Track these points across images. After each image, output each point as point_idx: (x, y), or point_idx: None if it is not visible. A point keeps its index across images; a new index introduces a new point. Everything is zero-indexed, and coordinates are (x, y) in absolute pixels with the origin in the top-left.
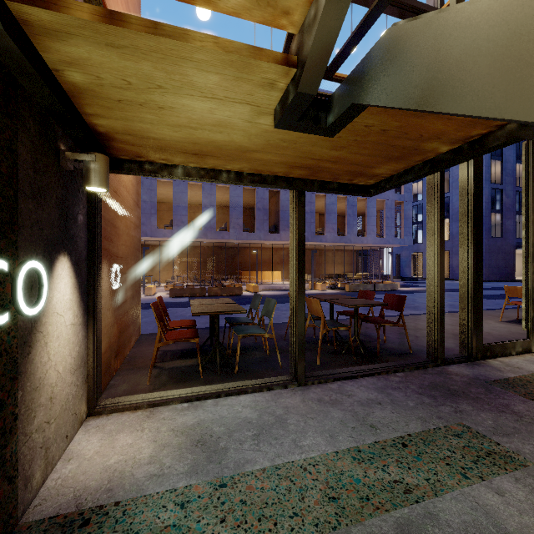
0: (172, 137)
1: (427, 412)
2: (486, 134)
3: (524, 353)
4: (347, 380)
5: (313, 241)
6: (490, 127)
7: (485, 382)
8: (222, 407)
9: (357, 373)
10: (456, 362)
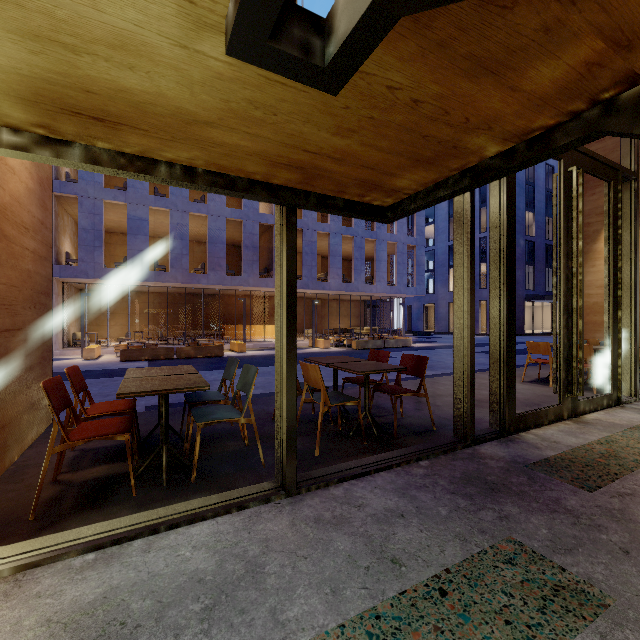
0: (32, 67)
1: (466, 524)
2: (553, 128)
3: (556, 421)
4: (357, 480)
5: (314, 289)
6: (561, 114)
7: (525, 466)
8: (157, 553)
9: (370, 467)
10: (488, 440)
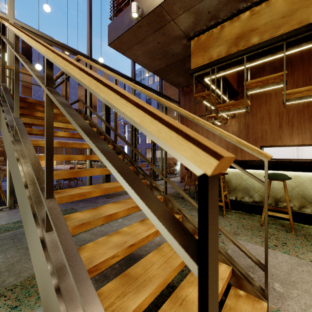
0: None
1: (63, 207)
2: None
3: None
4: None
5: (76, 140)
6: None
7: (99, 196)
8: None
9: None
10: None
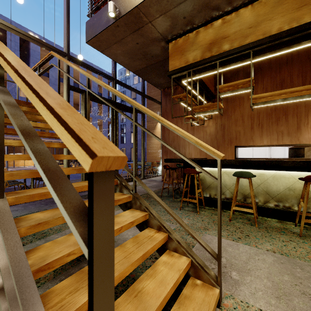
0: None
1: (36, 209)
2: None
3: None
4: (10, 206)
5: (57, 139)
6: None
7: None
8: None
9: None
10: None
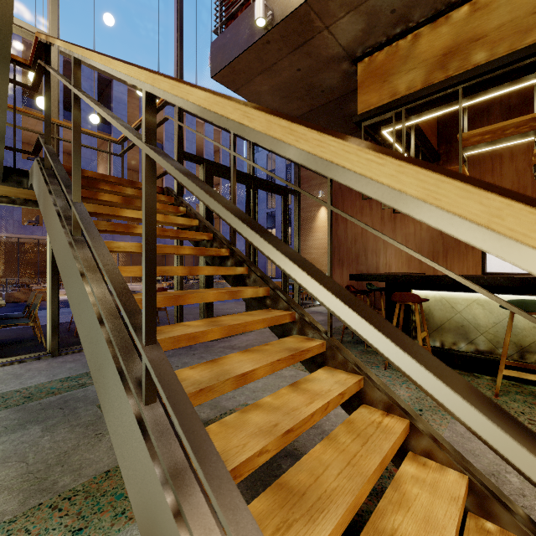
0: None
1: None
2: None
3: None
4: None
5: None
6: None
7: None
8: None
9: None
10: None
